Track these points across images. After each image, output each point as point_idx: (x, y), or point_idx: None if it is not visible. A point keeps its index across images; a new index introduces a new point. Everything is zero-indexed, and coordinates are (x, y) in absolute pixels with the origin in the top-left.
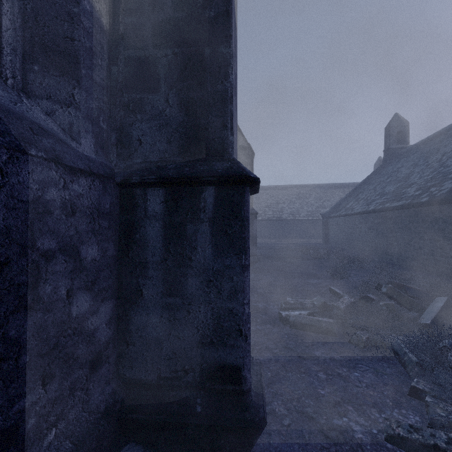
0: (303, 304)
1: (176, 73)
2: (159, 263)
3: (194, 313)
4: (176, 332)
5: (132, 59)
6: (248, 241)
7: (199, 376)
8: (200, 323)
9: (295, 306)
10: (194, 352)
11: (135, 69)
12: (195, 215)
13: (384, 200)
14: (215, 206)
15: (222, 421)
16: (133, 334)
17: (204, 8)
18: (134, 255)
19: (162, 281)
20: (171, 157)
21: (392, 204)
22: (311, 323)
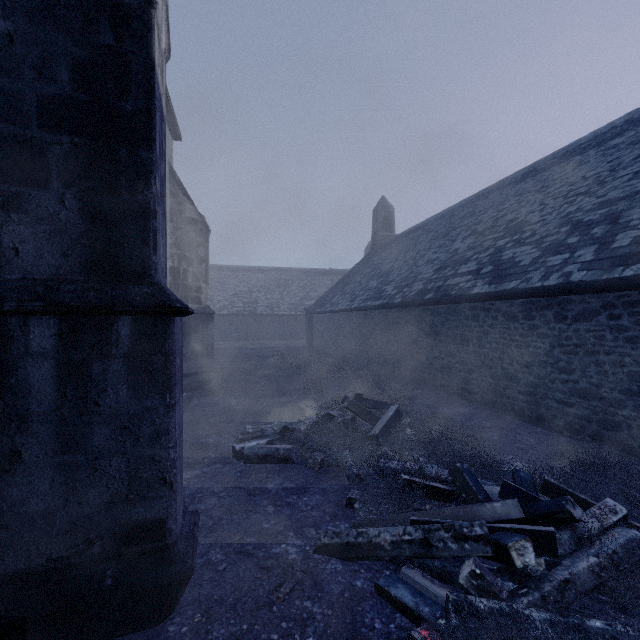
0: (264, 431)
1: (77, 169)
2: (49, 414)
3: (103, 469)
4: (76, 498)
5: (2, 136)
6: (175, 378)
7: (110, 544)
8: (111, 479)
9: (254, 435)
10: (103, 516)
11: (7, 150)
12: (105, 351)
13: (367, 297)
14: (132, 339)
15: (139, 585)
16: (4, 513)
17: (118, 97)
18: (7, 406)
19: (54, 436)
20: (69, 274)
21: (373, 303)
22: (268, 453)
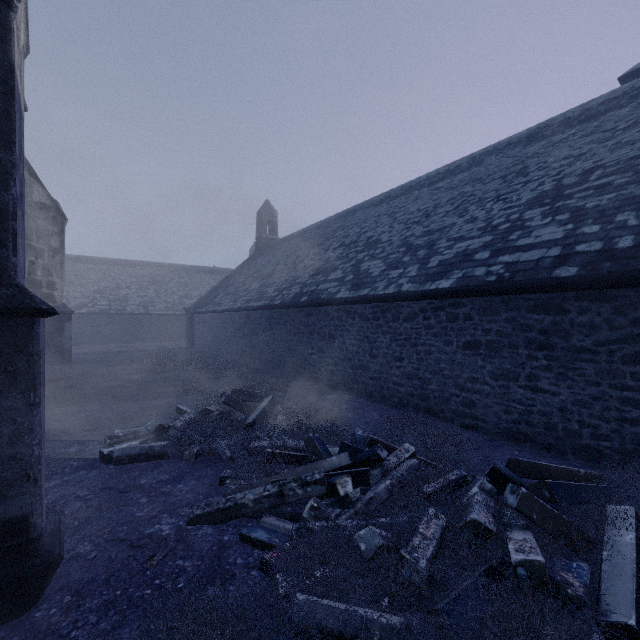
0: (137, 433)
1: None
2: None
3: None
4: None
5: None
6: (40, 377)
7: None
8: None
9: (126, 438)
10: None
11: None
12: None
13: (250, 298)
14: None
15: None
16: None
17: None
18: None
19: None
20: None
21: (255, 303)
22: (141, 452)
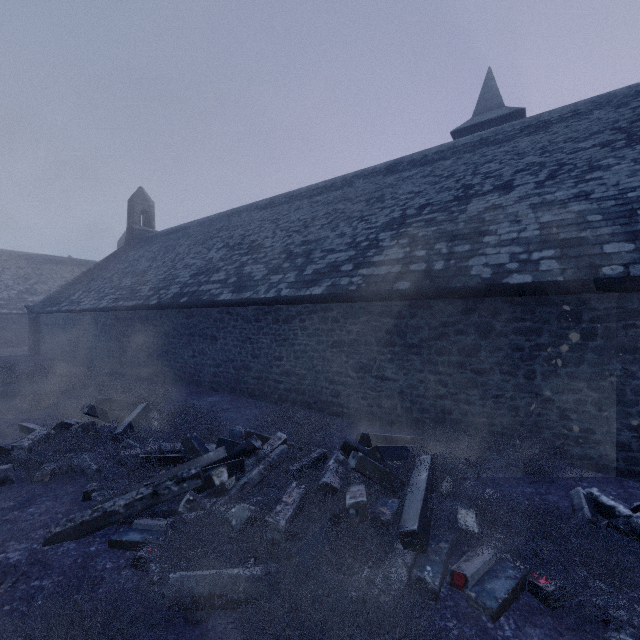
0: None
1: None
2: None
3: None
4: None
5: None
6: None
7: None
8: None
9: None
10: None
11: None
12: None
13: (119, 297)
14: None
15: None
16: None
17: None
18: None
19: None
20: None
21: (126, 303)
22: None
